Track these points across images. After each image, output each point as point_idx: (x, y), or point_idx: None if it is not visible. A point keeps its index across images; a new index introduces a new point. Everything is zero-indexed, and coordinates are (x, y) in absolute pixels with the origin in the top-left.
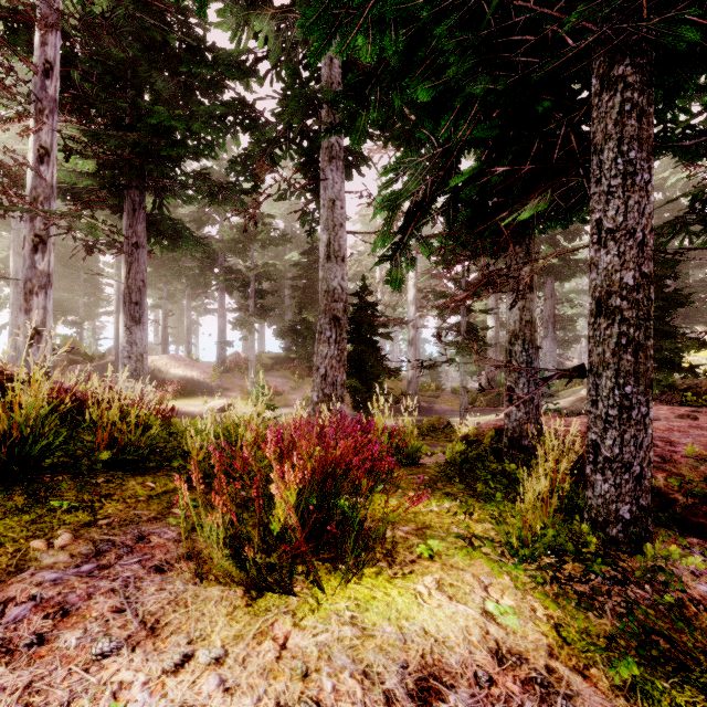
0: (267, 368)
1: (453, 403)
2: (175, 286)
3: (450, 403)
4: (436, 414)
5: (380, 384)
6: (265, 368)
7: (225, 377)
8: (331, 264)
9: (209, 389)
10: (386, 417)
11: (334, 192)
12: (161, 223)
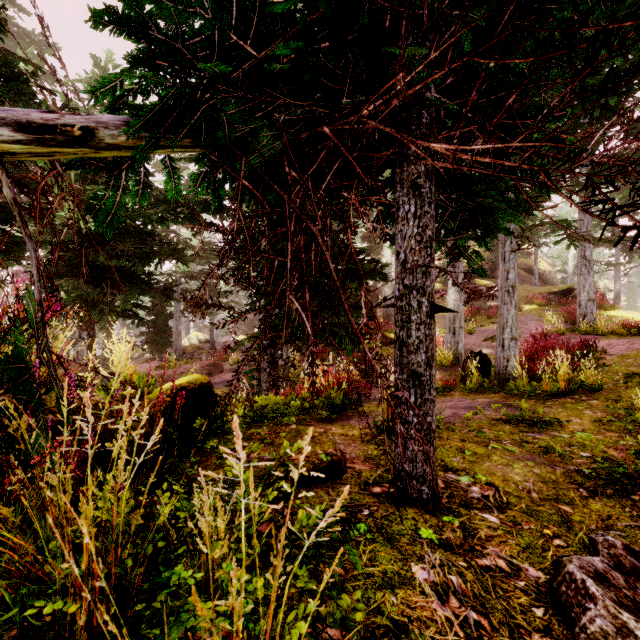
0: None
1: None
2: None
3: None
4: None
5: None
6: None
7: None
8: None
9: None
10: None
11: None
12: None
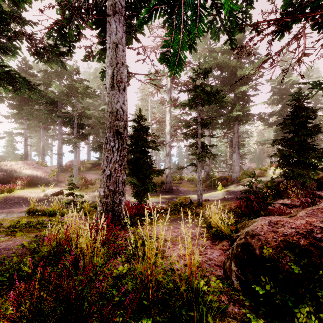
0: (88, 169)
1: (188, 186)
2: (35, 123)
3: (187, 186)
4: (181, 193)
5: (151, 180)
6: (87, 169)
7: (61, 174)
8: (115, 91)
9: (48, 182)
10: (154, 196)
11: (116, 38)
12: None
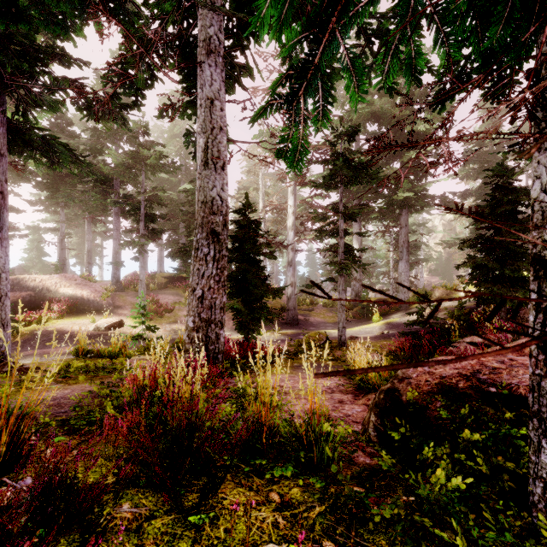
0: (161, 286)
1: (325, 316)
2: (76, 212)
3: (322, 316)
4: (312, 326)
5: (264, 305)
6: (159, 286)
7: (119, 295)
8: (209, 171)
9: (99, 307)
10: (268, 331)
11: (212, 91)
12: (27, 132)
